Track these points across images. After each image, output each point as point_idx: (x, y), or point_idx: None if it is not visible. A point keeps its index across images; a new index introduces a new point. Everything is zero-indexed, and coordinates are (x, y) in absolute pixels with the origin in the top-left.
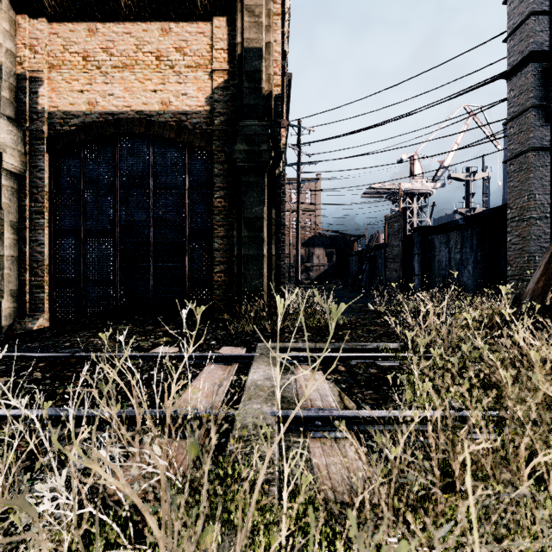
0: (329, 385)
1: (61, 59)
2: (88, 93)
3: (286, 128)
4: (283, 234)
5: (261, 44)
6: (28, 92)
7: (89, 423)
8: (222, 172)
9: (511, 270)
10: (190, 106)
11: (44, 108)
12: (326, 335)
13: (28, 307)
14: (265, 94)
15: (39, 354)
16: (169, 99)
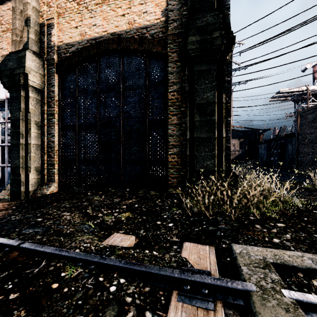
0: None
1: (64, 8)
2: (80, 27)
3: None
4: None
5: None
6: (46, 35)
7: None
8: (175, 69)
9: None
10: (149, 21)
11: (54, 43)
12: (306, 228)
13: (46, 178)
14: None
15: None
16: (133, 19)
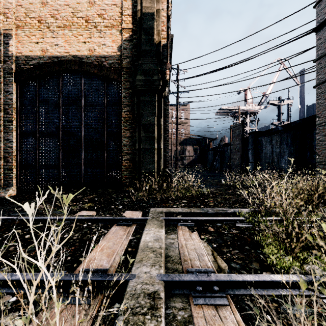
0: (203, 244)
1: (24, 22)
2: (41, 44)
3: (170, 69)
4: (167, 136)
5: (153, 10)
6: (3, 43)
7: (3, 286)
8: (128, 94)
9: (319, 158)
10: (107, 52)
11: (13, 53)
12: (197, 201)
13: (2, 182)
14: (156, 43)
15: None
16: (94, 48)
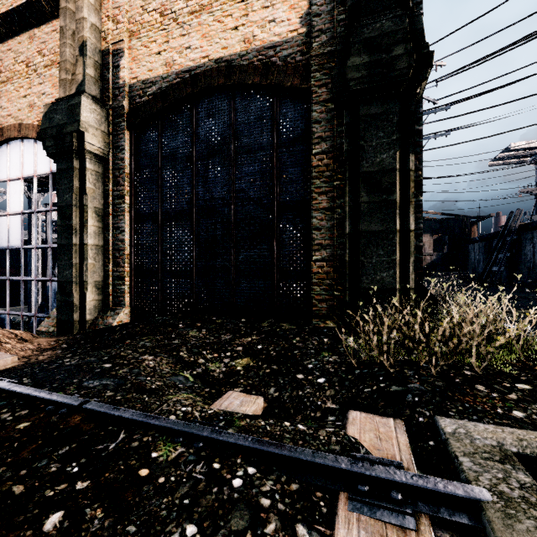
0: None
1: (140, 23)
2: (165, 53)
3: None
4: None
5: None
6: (112, 68)
7: None
8: (324, 115)
9: None
10: (279, 35)
11: (125, 81)
12: None
13: (111, 300)
14: None
15: (42, 392)
16: (253, 33)
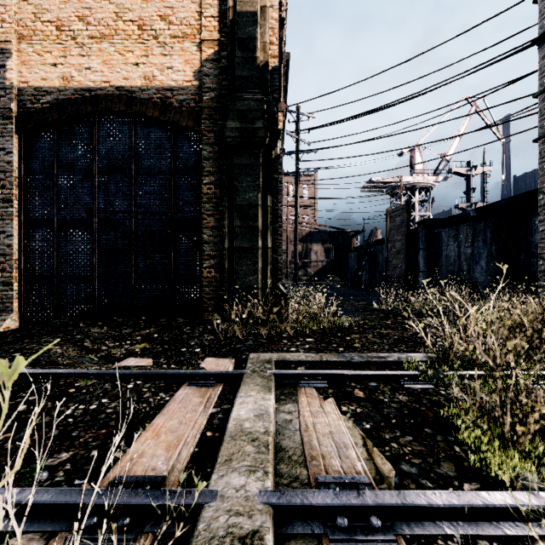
0: (346, 423)
1: (32, 29)
2: (62, 67)
3: (284, 113)
4: (280, 226)
5: (256, 7)
6: None
7: None
8: (212, 154)
9: (544, 264)
10: (176, 81)
11: (12, 83)
12: (331, 340)
13: None
14: (260, 65)
15: None
16: (153, 73)
